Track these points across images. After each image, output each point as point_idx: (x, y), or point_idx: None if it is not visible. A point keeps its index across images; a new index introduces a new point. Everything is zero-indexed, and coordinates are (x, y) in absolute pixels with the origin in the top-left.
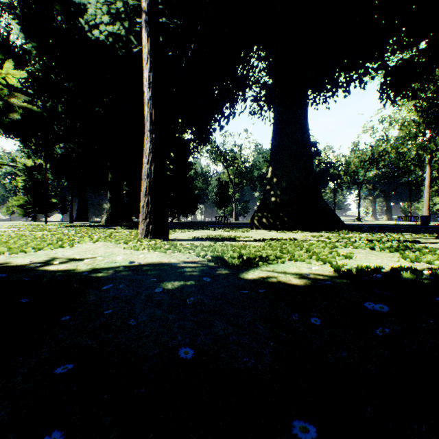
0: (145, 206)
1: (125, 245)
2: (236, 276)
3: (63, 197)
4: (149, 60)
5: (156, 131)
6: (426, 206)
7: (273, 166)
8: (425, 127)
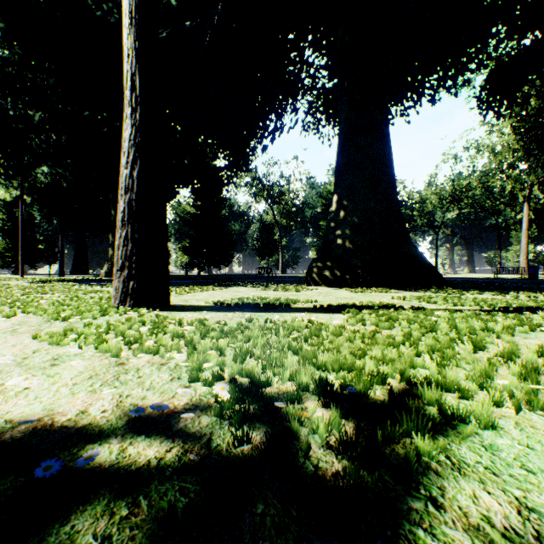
0: (120, 245)
1: (63, 323)
2: None
3: (50, 241)
4: None
5: (142, 106)
6: (524, 255)
7: (339, 194)
8: (525, 154)
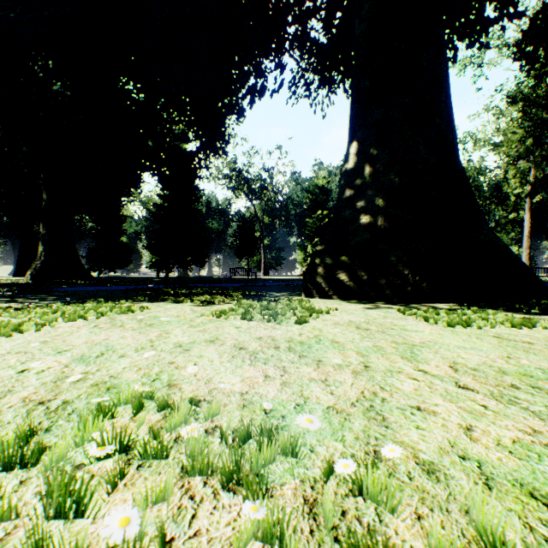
0: None
1: None
2: None
3: None
4: None
5: None
6: (527, 256)
7: (362, 138)
8: (534, 143)
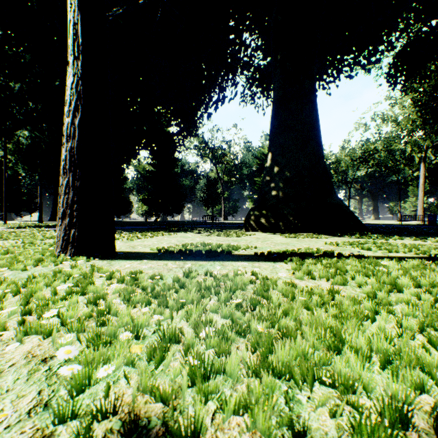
0: (62, 193)
1: None
2: None
3: (31, 193)
4: None
5: (84, 55)
6: (421, 205)
7: (273, 152)
8: (422, 123)
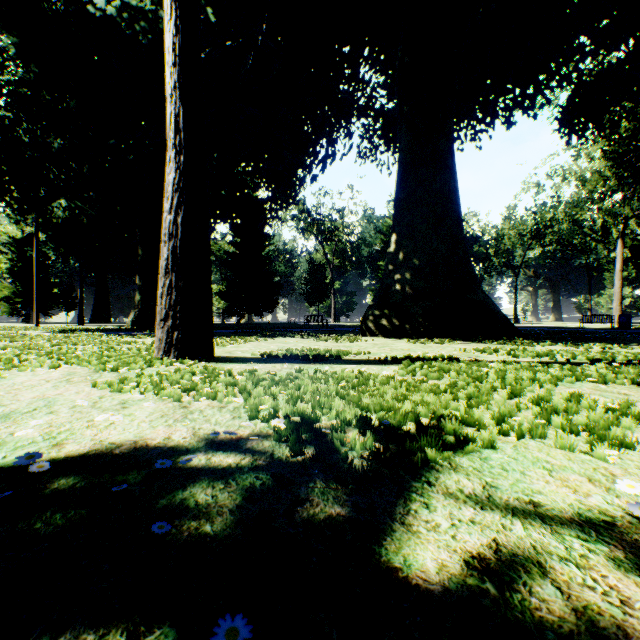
0: (164, 294)
1: (113, 374)
2: (373, 559)
3: (68, 285)
4: (175, 13)
5: (186, 149)
6: (618, 301)
7: (398, 232)
8: (618, 183)
